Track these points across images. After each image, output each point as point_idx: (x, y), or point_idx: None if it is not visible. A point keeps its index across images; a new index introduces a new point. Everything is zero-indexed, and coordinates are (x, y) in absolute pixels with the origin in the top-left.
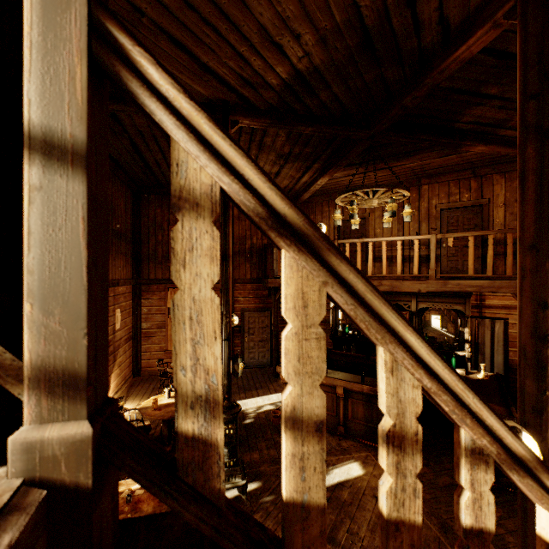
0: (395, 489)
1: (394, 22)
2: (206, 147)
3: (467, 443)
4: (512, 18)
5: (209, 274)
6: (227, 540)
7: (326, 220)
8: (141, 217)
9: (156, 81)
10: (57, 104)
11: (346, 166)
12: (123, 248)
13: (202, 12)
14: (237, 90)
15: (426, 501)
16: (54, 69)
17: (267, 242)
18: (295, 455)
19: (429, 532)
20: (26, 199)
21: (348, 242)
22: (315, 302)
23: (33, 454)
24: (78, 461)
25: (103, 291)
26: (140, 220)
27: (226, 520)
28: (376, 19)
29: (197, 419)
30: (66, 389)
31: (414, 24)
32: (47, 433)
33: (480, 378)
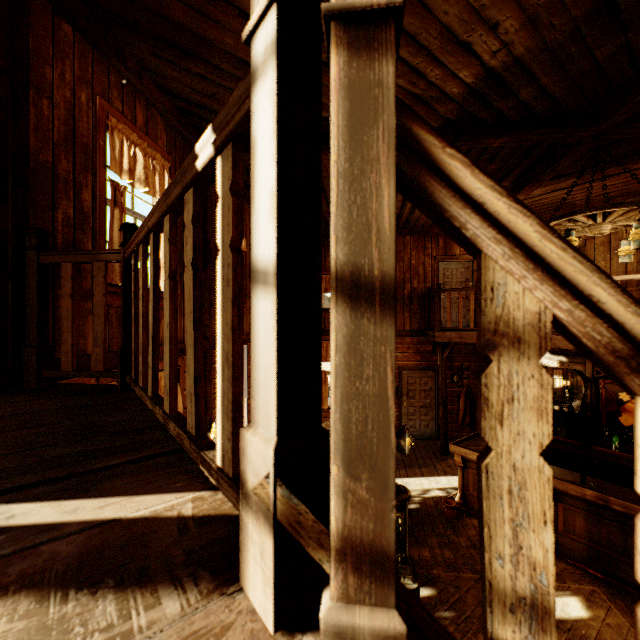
0: None
1: None
2: (536, 263)
3: None
4: None
5: (536, 434)
6: None
7: None
8: None
9: (469, 187)
10: (362, 237)
11: (551, 180)
12: None
13: None
14: None
15: None
16: (360, 197)
17: (430, 285)
18: None
19: None
20: (332, 348)
21: None
22: None
23: (344, 639)
24: None
25: None
26: None
27: None
28: None
29: (519, 628)
30: (372, 567)
31: None
32: (357, 619)
33: None
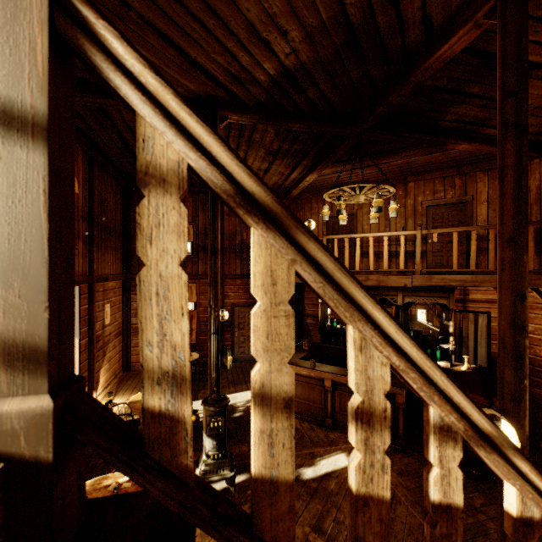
0: (363, 465)
1: (378, 20)
2: (172, 122)
3: (436, 421)
4: (492, 18)
5: (176, 251)
6: (194, 516)
7: (315, 216)
8: (131, 212)
9: (121, 56)
10: (16, 74)
11: (335, 163)
12: (112, 243)
13: (189, 6)
14: (225, 86)
15: (411, 490)
16: (14, 39)
17: None
18: (264, 431)
19: (413, 520)
20: None
21: (336, 237)
22: (284, 280)
23: None
24: (38, 435)
25: (68, 267)
26: (130, 216)
27: (193, 495)
28: (361, 17)
29: (164, 395)
30: (26, 362)
31: (398, 22)
32: (6, 407)
33: (464, 370)
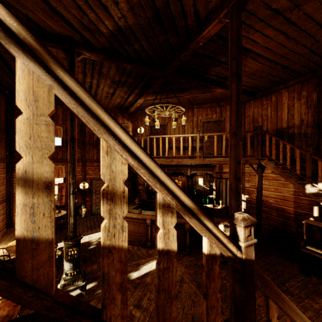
0: (108, 226)
1: (171, 8)
2: None
3: (160, 201)
4: (227, 18)
5: None
6: None
7: (144, 125)
8: (14, 115)
9: None
10: None
11: (154, 93)
12: None
13: None
14: (80, 32)
15: (191, 274)
16: None
17: None
18: (26, 204)
19: (191, 290)
20: None
21: (155, 137)
22: (44, 99)
23: None
24: None
25: None
26: (12, 117)
27: None
28: (161, 3)
29: None
30: None
31: (182, 11)
32: None
33: (219, 208)
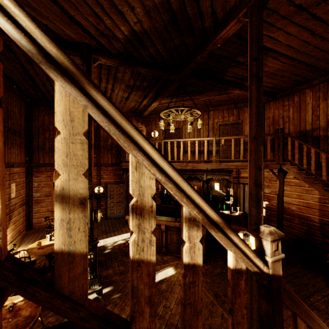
0: (137, 241)
1: (188, 10)
2: None
3: (186, 215)
4: (246, 17)
5: None
6: (2, 280)
7: (158, 128)
8: (33, 121)
9: None
10: None
11: (168, 97)
12: (17, 141)
13: None
14: (96, 38)
15: (208, 283)
16: None
17: None
18: (63, 220)
19: (208, 299)
20: None
21: (169, 141)
22: (79, 119)
23: None
24: None
25: None
26: (32, 123)
27: (1, 265)
28: (178, 6)
29: None
30: None
31: (199, 13)
32: None
33: (237, 215)
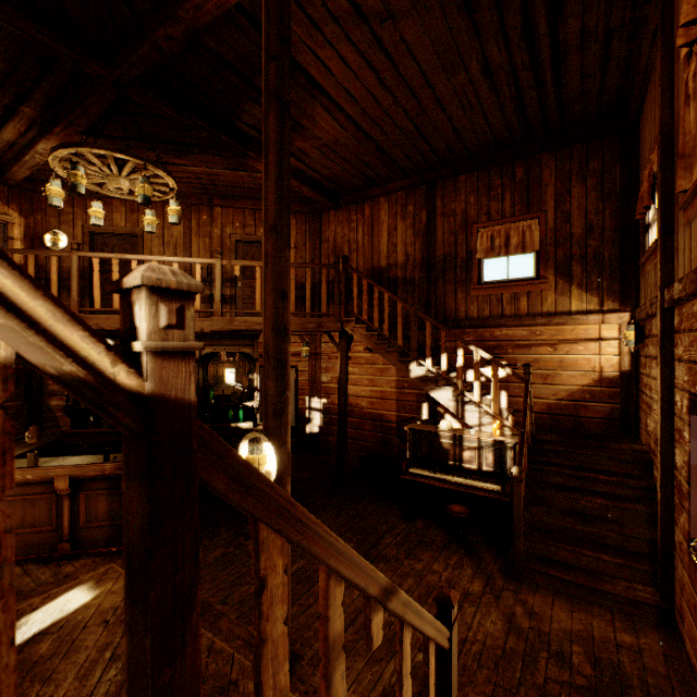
0: None
1: None
2: None
3: None
4: None
5: None
6: None
7: (68, 227)
8: None
9: None
10: None
11: (94, 136)
12: None
13: None
14: None
15: None
16: None
17: None
18: None
19: None
20: None
21: (98, 256)
22: None
23: None
24: None
25: None
26: None
27: None
28: None
29: None
30: None
31: None
32: None
33: None
